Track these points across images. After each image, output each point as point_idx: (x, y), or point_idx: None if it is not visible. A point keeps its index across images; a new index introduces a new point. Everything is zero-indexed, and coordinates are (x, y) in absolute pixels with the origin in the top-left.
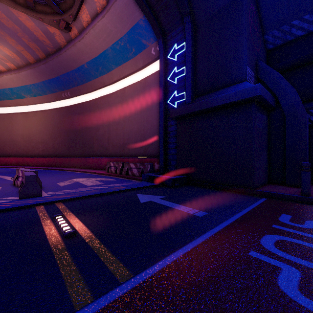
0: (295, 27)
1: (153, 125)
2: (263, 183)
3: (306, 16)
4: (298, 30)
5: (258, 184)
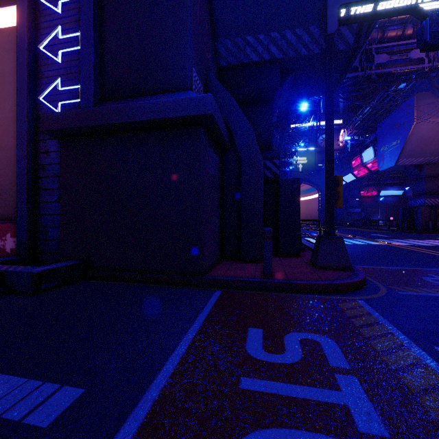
0: (250, 46)
1: (5, 147)
2: (216, 261)
3: (261, 36)
4: (253, 51)
5: (209, 265)
